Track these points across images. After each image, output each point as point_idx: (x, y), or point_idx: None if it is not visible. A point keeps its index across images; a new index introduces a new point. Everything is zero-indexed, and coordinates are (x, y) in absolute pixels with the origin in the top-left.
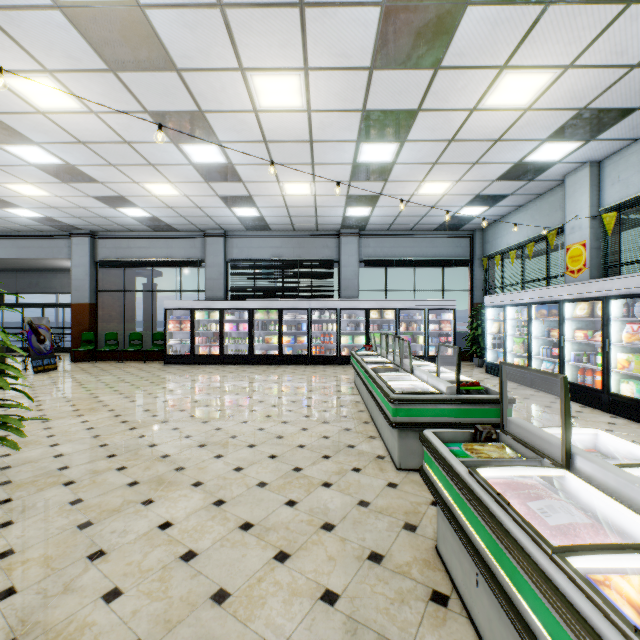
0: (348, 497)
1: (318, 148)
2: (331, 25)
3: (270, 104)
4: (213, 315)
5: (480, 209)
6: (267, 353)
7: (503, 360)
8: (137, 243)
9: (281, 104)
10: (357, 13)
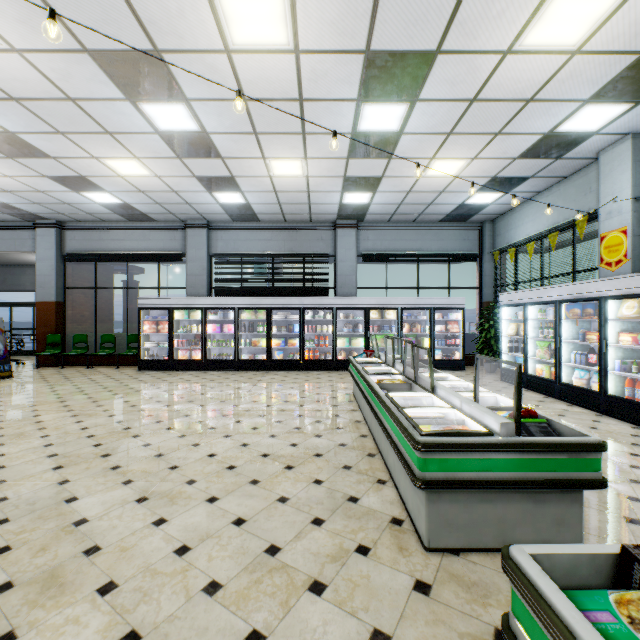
0: (352, 621)
1: (310, 110)
2: None
3: (246, 40)
4: (194, 315)
5: (494, 196)
6: (255, 357)
7: (523, 366)
8: (110, 235)
9: (260, 40)
10: None
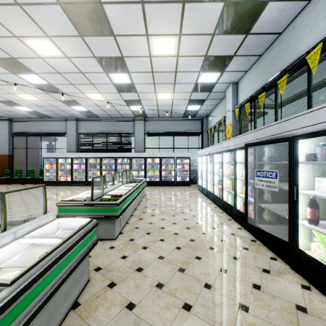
0: None
1: (88, 76)
2: (42, 14)
3: (45, 54)
4: (68, 160)
5: (197, 106)
6: (95, 180)
7: (201, 183)
8: (33, 124)
9: (51, 54)
10: (50, 8)
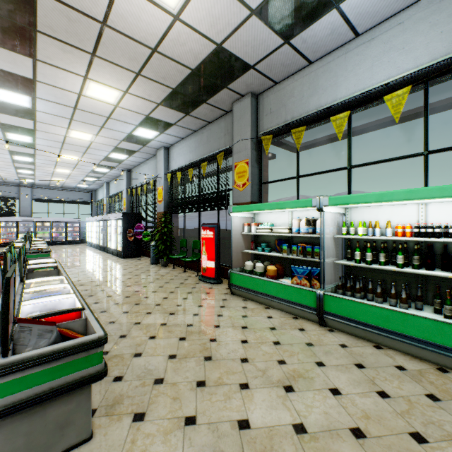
0: None
1: None
2: None
3: None
4: None
5: (86, 186)
6: None
7: (89, 240)
8: None
9: None
10: (5, 158)
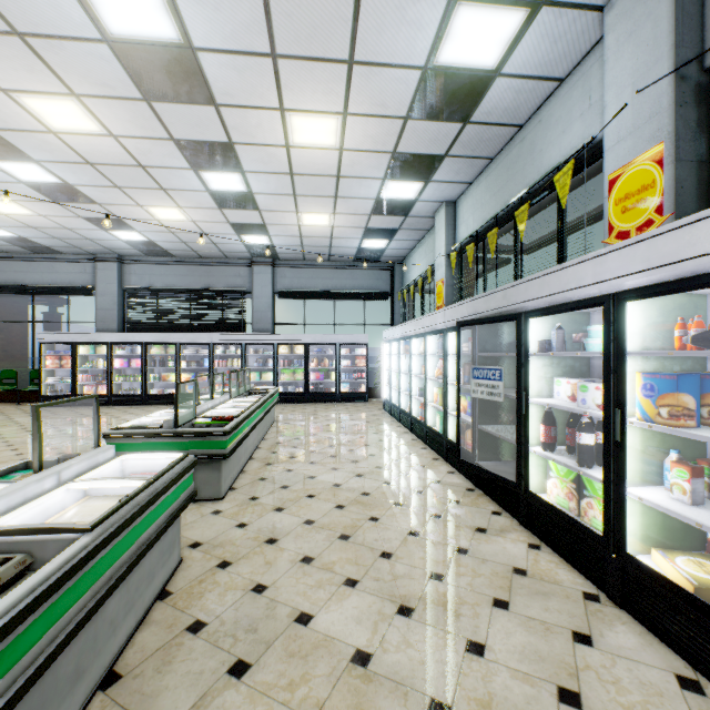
0: None
1: (156, 173)
2: (68, 56)
3: (64, 126)
4: (100, 350)
5: (382, 242)
6: (164, 392)
7: (390, 396)
8: (13, 266)
9: (77, 127)
10: (87, 47)
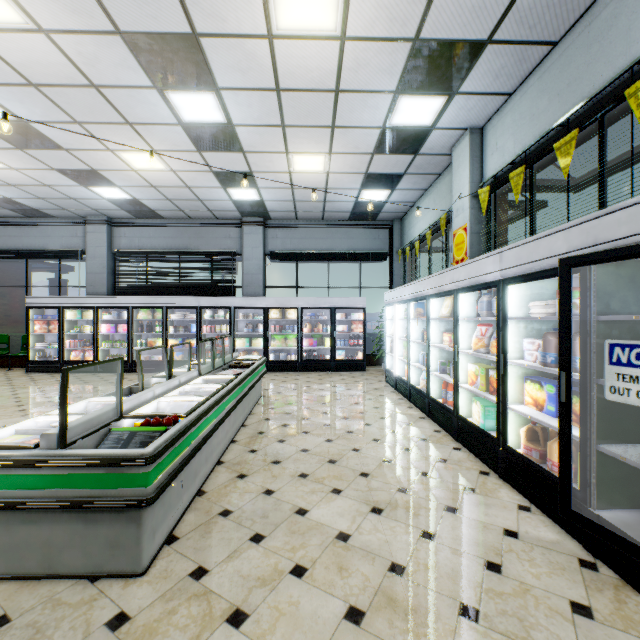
0: None
1: (114, 98)
2: None
3: None
4: (87, 314)
5: (382, 193)
6: (151, 358)
7: (394, 367)
8: (7, 231)
9: None
10: None
